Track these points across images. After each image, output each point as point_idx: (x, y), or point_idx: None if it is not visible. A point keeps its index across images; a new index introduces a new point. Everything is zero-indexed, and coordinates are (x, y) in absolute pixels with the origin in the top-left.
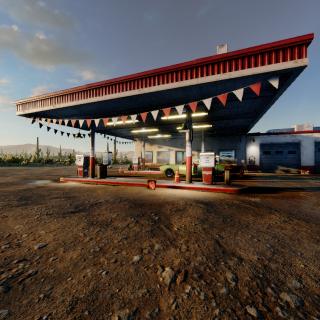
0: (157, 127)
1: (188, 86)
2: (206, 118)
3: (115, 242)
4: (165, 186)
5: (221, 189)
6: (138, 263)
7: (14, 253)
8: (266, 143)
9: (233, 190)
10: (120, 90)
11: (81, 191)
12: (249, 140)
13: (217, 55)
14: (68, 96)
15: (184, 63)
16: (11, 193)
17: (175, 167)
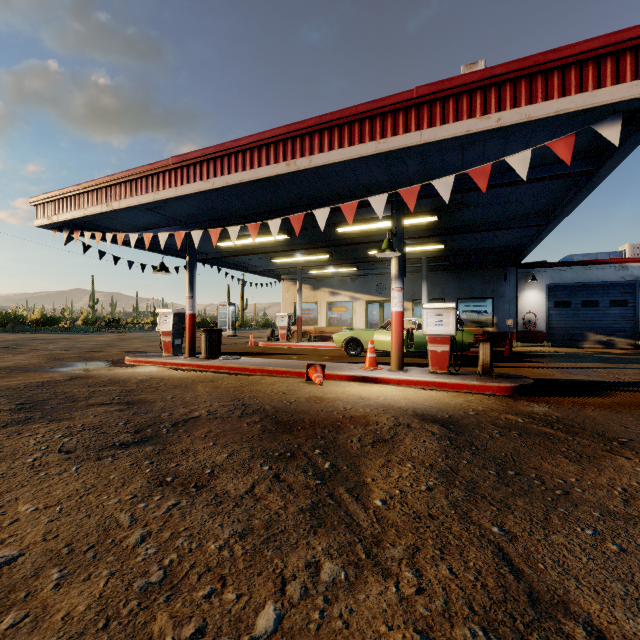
0: (328, 250)
1: (399, 150)
2: (434, 230)
3: (211, 549)
4: (345, 378)
5: (472, 386)
6: None
7: None
8: (561, 284)
9: (501, 388)
10: (247, 165)
11: (162, 388)
12: (524, 278)
13: (469, 74)
14: (138, 183)
15: (389, 98)
16: (7, 393)
17: (366, 335)
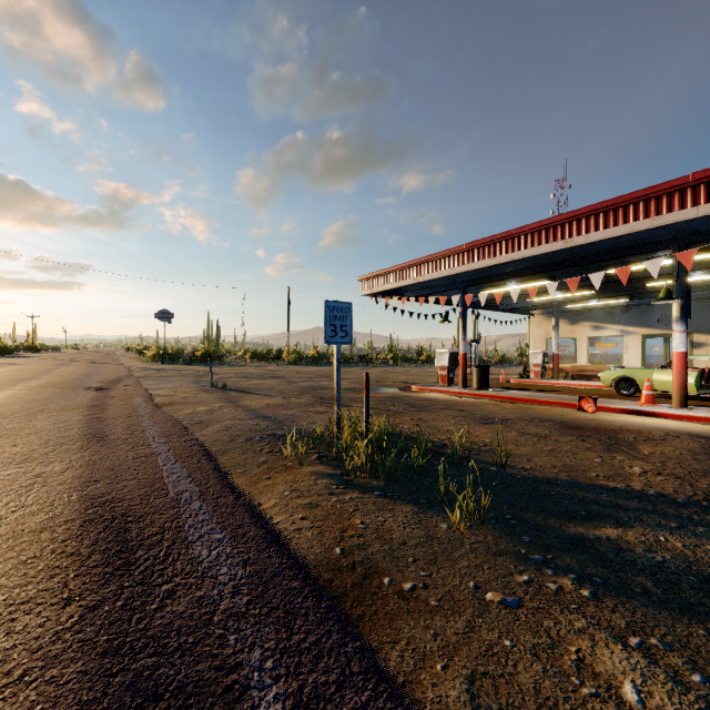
0: (592, 286)
1: (675, 223)
2: None
3: (565, 448)
4: (617, 410)
5: None
6: (600, 462)
7: (473, 440)
8: None
9: None
10: (528, 245)
11: (465, 405)
12: None
13: None
14: (437, 262)
15: (663, 184)
16: (388, 400)
17: (642, 374)
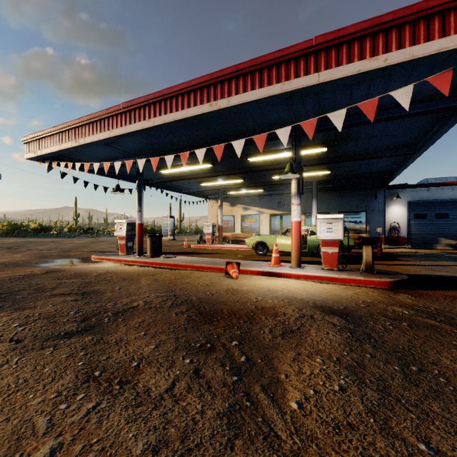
0: (242, 176)
1: (301, 89)
2: (323, 159)
3: None
4: (255, 273)
5: (358, 281)
6: None
7: None
8: (418, 201)
9: (382, 282)
10: (179, 107)
11: (113, 281)
12: (390, 197)
13: (360, 23)
14: (98, 124)
15: (292, 47)
16: None
17: (271, 239)
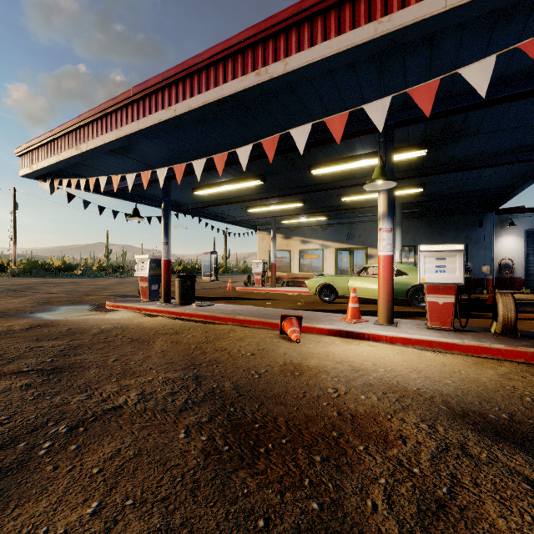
0: (301, 198)
1: (410, 27)
2: (416, 170)
3: None
4: (324, 332)
5: (494, 350)
6: None
7: None
8: None
9: None
10: (210, 84)
11: (115, 343)
12: (500, 224)
13: None
14: (103, 121)
15: None
16: None
17: (341, 281)
